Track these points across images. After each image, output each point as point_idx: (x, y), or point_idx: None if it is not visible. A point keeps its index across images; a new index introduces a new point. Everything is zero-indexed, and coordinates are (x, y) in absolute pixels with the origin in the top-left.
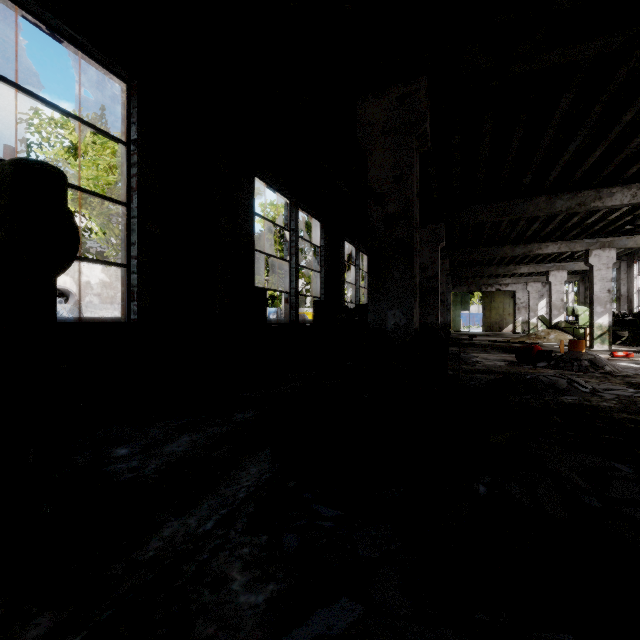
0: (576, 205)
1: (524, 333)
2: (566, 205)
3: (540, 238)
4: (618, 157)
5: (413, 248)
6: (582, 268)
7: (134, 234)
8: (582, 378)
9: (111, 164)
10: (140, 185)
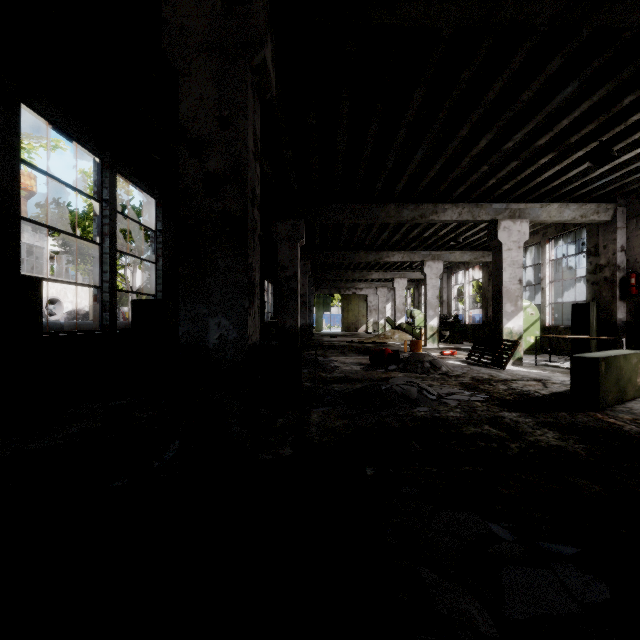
0: (419, 216)
1: (375, 333)
2: (411, 215)
3: (388, 247)
4: (452, 174)
5: (246, 227)
6: (418, 277)
7: None
8: (426, 381)
9: None
10: None
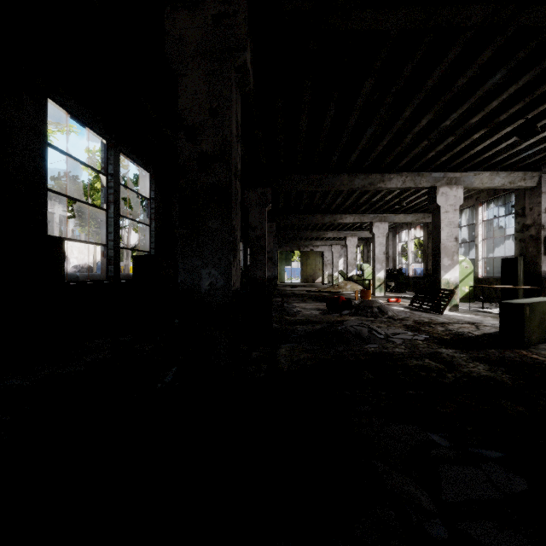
0: (368, 184)
1: (329, 283)
2: (362, 183)
3: (341, 210)
4: (397, 149)
5: (231, 196)
6: (367, 236)
7: None
8: (375, 323)
9: None
10: None
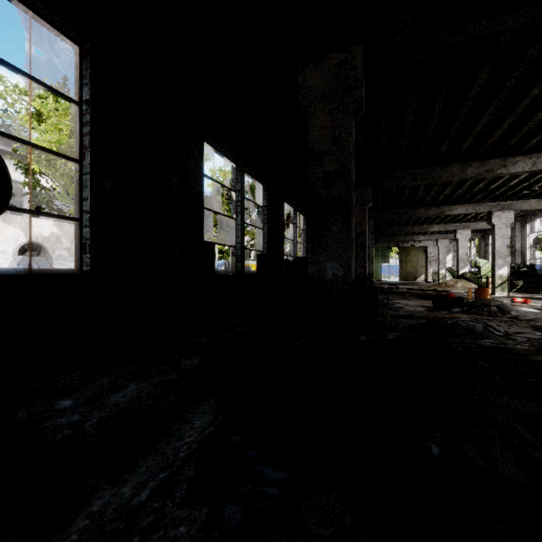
0: (484, 172)
1: (434, 282)
2: (476, 172)
3: (450, 201)
4: (522, 129)
5: (350, 204)
6: (484, 227)
7: (86, 190)
8: (493, 322)
9: (72, 129)
10: (92, 143)
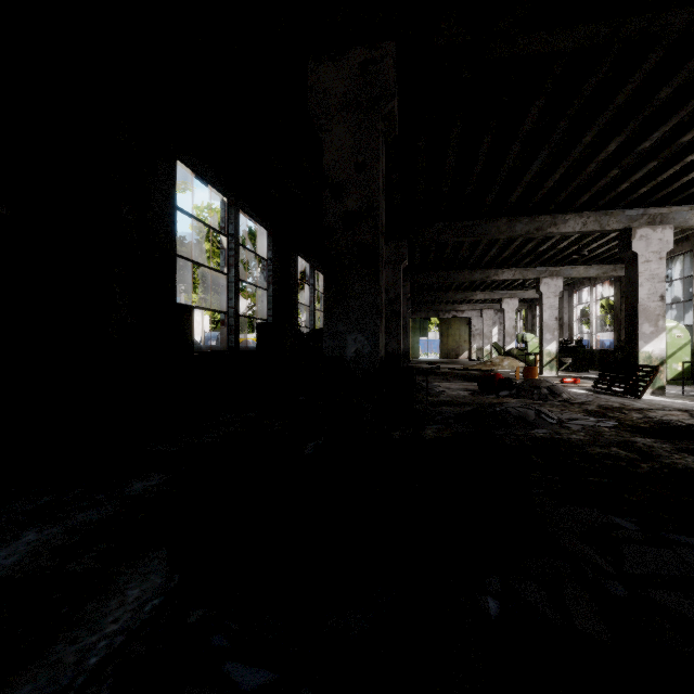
0: (534, 230)
1: (479, 360)
2: (525, 229)
3: (496, 264)
4: (574, 182)
5: (379, 256)
6: (531, 296)
7: None
8: (544, 407)
9: None
10: None
